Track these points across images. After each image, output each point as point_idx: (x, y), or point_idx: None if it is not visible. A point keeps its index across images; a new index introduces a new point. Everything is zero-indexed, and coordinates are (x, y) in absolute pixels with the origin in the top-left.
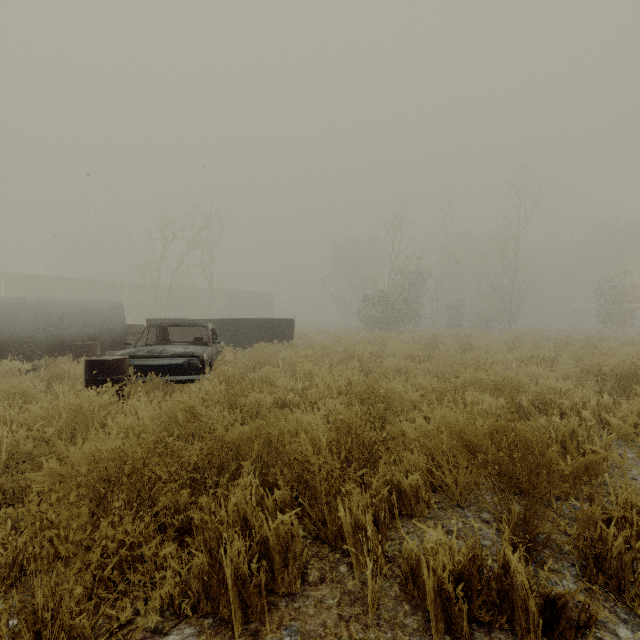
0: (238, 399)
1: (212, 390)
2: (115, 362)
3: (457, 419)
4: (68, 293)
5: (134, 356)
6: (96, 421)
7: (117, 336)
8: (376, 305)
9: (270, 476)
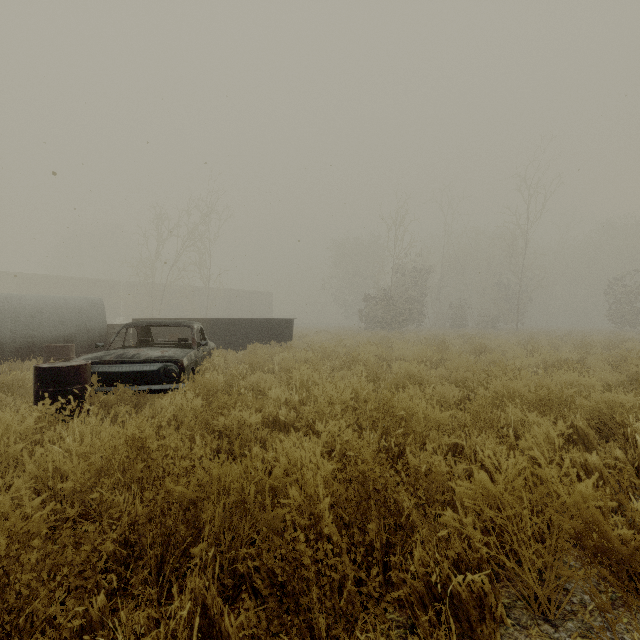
0: (215, 419)
1: (185, 406)
2: (71, 369)
3: (579, 501)
4: (62, 292)
5: (99, 361)
6: (11, 456)
7: (96, 337)
8: (378, 304)
9: (240, 562)
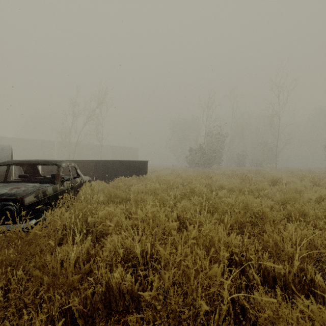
0: None
1: None
2: None
3: None
4: (21, 147)
5: None
6: None
7: (1, 173)
8: (196, 153)
9: None
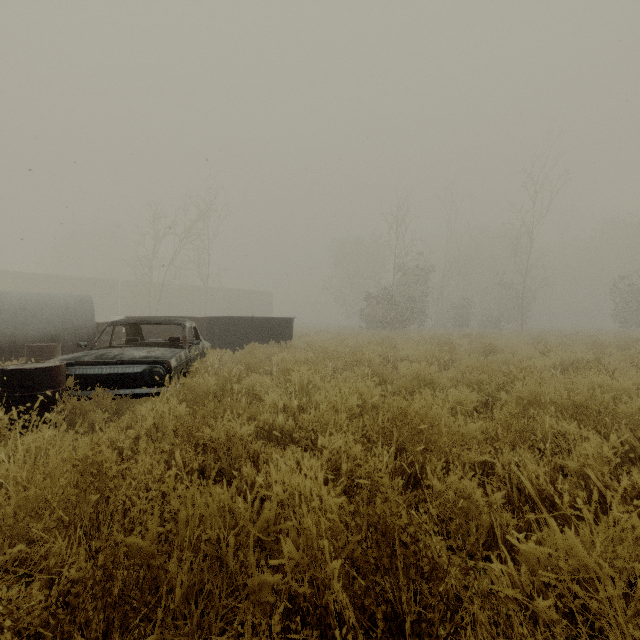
0: (200, 430)
1: (167, 414)
2: (41, 372)
3: None
4: (58, 291)
5: (76, 362)
6: None
7: (84, 336)
8: (380, 304)
9: None
